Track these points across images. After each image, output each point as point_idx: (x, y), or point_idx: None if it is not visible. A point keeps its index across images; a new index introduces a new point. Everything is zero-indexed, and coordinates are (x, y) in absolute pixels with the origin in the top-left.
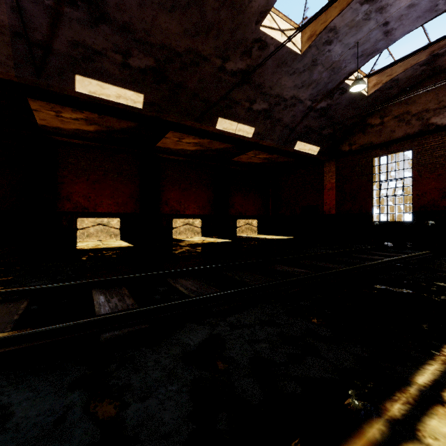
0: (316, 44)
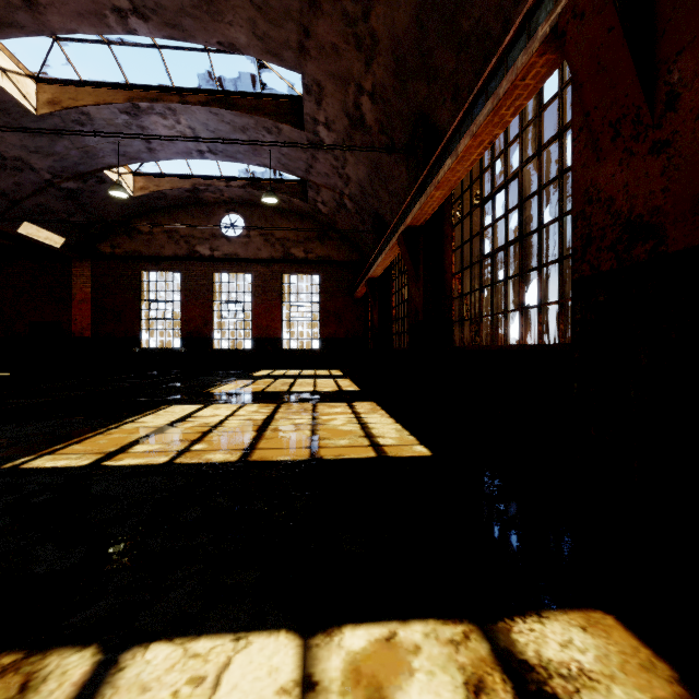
0: (62, 117)
